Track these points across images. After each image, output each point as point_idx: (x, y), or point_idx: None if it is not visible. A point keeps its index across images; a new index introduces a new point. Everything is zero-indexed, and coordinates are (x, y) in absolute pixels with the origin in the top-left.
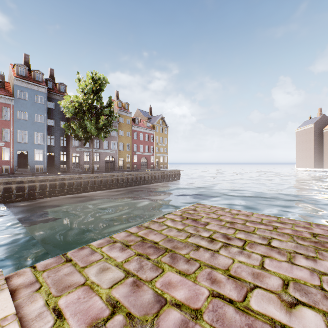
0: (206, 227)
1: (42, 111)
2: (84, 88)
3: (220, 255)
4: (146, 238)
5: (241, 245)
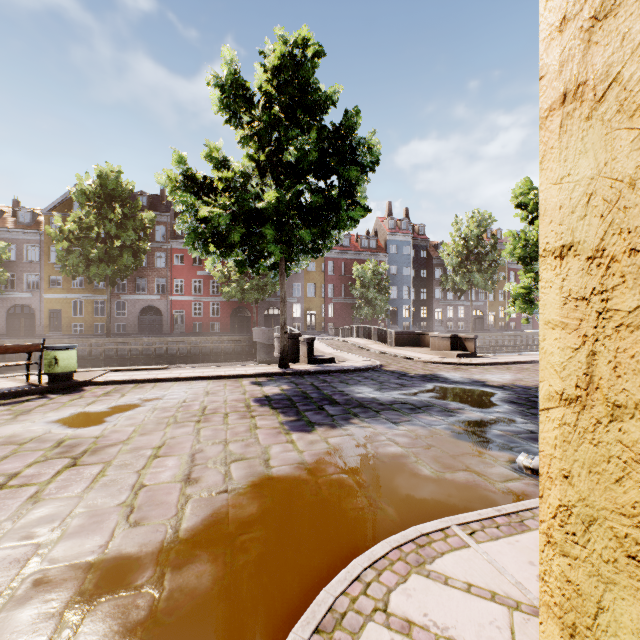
0: None
1: (408, 262)
2: (467, 235)
3: None
4: None
5: None
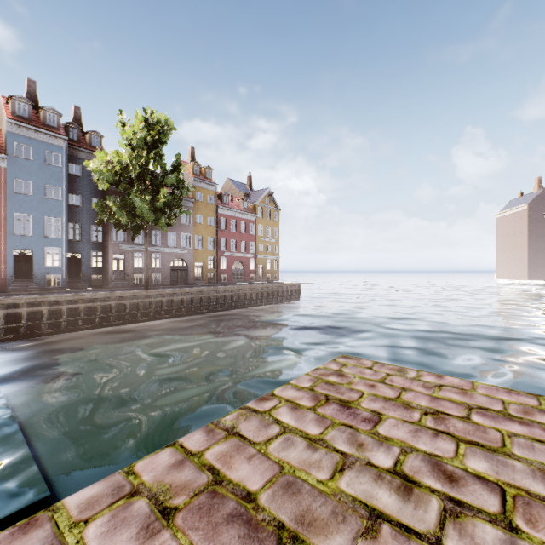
0: (379, 432)
1: (59, 180)
2: (131, 139)
3: None
4: (224, 474)
5: (499, 510)
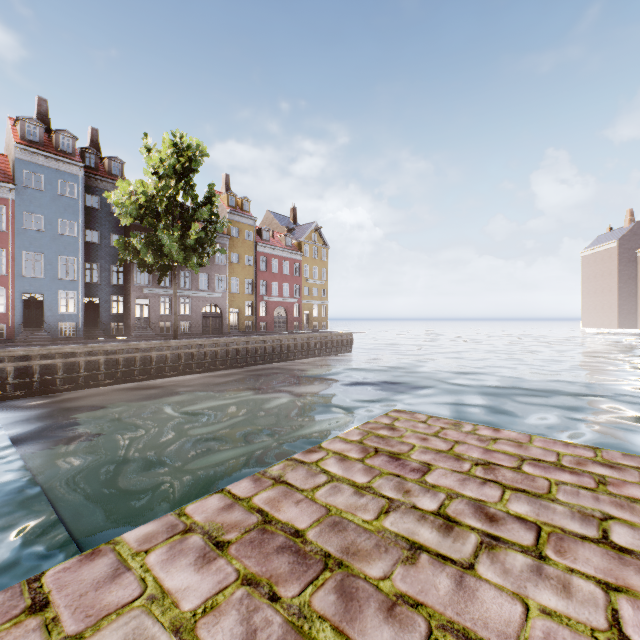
0: (427, 480)
1: (74, 213)
2: (157, 167)
3: (481, 585)
4: (272, 515)
5: (532, 544)
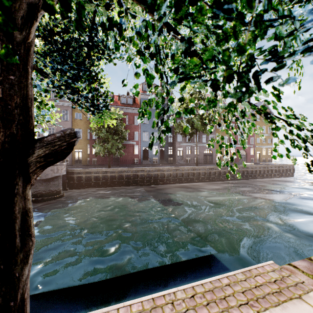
0: None
1: None
2: (191, 90)
3: None
4: None
5: None
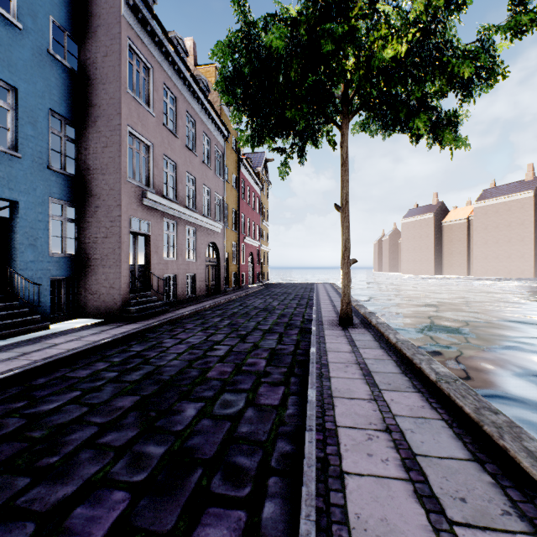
0: None
1: None
2: None
3: None
4: None
5: None
